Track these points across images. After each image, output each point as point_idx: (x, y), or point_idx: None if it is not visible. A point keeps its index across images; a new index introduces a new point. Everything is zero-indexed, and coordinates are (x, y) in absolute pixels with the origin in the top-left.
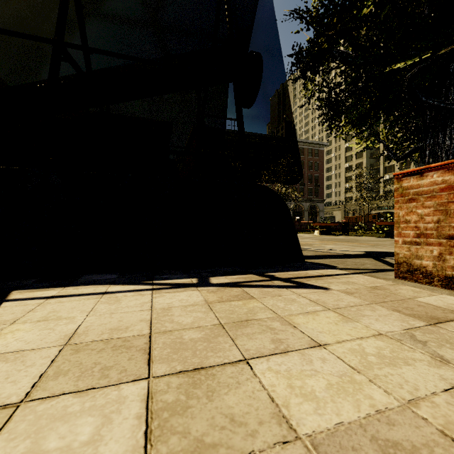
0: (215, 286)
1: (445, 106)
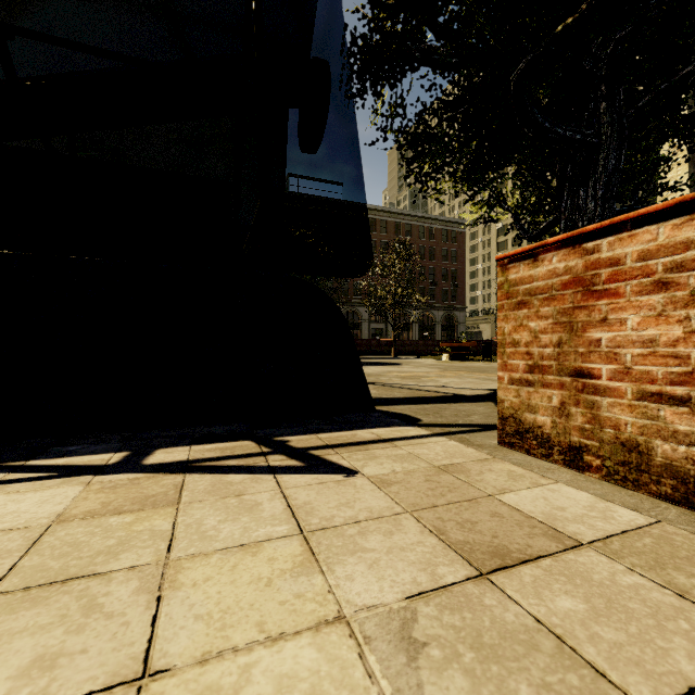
0: (136, 473)
1: (584, 138)
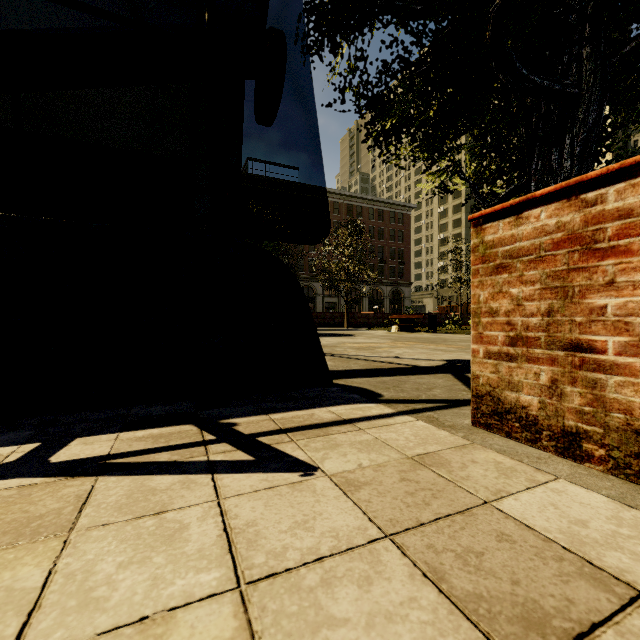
0: (33, 477)
1: (563, 88)
